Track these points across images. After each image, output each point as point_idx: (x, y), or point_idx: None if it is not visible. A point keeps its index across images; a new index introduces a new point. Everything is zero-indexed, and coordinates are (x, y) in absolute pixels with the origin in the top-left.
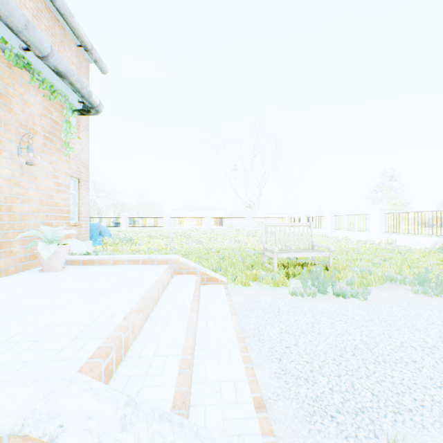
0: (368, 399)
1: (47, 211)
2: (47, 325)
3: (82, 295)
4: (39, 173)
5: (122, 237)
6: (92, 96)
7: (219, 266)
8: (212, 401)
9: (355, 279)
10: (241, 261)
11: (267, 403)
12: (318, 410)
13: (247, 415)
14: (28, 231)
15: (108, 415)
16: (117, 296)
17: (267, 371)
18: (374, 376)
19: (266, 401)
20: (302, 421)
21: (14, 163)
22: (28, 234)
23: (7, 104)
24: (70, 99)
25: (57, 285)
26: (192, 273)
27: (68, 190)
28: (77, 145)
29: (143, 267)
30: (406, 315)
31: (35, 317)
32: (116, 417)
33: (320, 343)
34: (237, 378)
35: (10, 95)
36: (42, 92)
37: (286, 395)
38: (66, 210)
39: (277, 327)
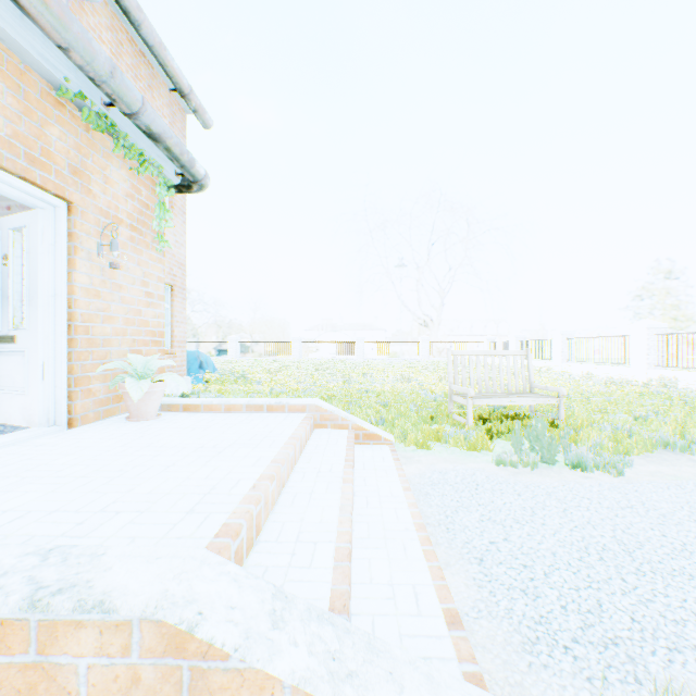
0: (625, 625)
1: (134, 333)
2: (151, 492)
3: (190, 453)
4: (125, 279)
5: (231, 371)
6: (195, 165)
7: (380, 418)
8: (382, 609)
9: (603, 443)
10: (414, 411)
11: (463, 621)
12: (543, 636)
13: (435, 633)
14: (110, 362)
15: (253, 607)
16: (238, 456)
17: (461, 575)
18: (636, 592)
19: (462, 618)
20: (519, 651)
21: (94, 265)
22: (112, 366)
23: (84, 183)
24: (164, 171)
25: (154, 439)
26: (341, 427)
27: (162, 302)
28: (170, 235)
29: (269, 416)
30: (692, 503)
31: (133, 481)
32: (264, 611)
33: (545, 539)
34: (418, 581)
35: (88, 171)
36: (128, 163)
37: (493, 612)
38: (159, 332)
39: (476, 511)
